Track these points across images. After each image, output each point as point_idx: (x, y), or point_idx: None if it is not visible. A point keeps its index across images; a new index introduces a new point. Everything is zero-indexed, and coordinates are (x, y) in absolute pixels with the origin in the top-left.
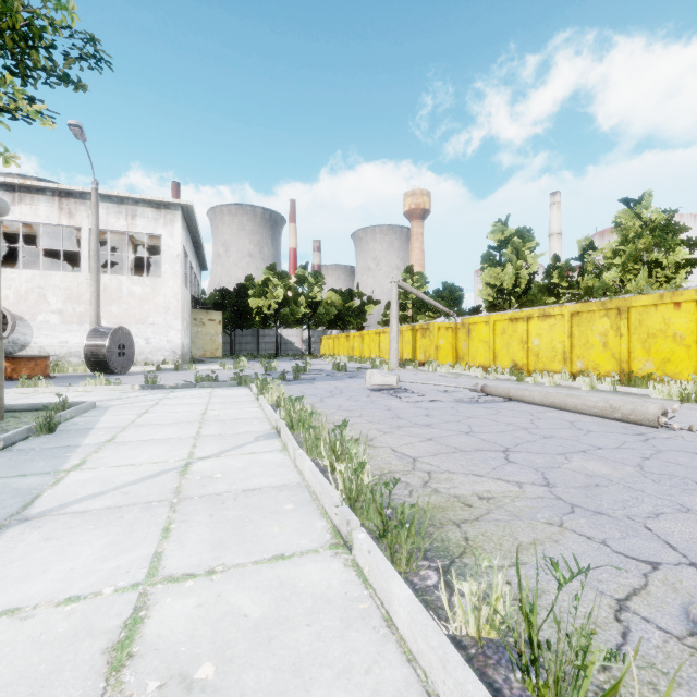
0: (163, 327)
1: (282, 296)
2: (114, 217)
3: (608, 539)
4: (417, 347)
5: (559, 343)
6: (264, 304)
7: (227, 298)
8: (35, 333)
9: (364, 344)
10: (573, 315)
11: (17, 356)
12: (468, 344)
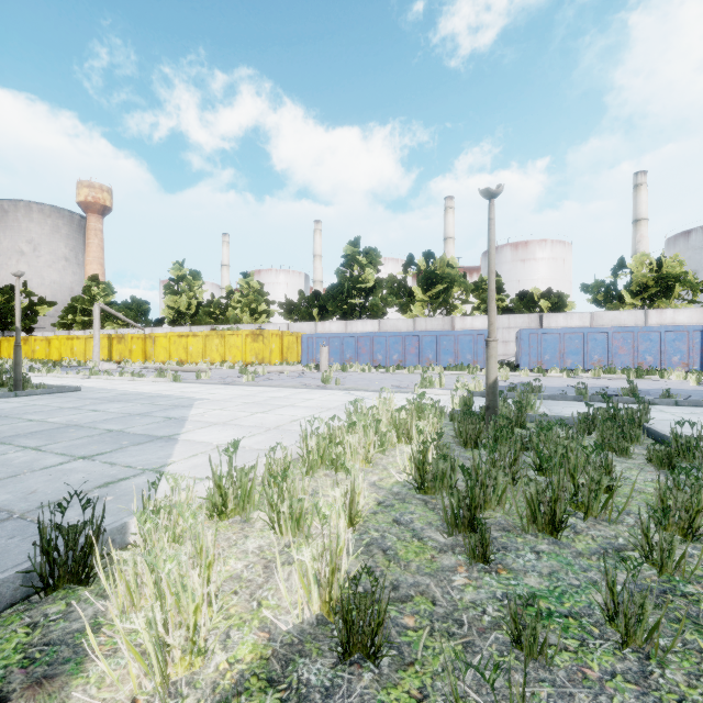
0: None
1: None
2: None
3: None
4: (114, 351)
5: (201, 349)
6: None
7: None
8: None
9: (52, 348)
10: (206, 336)
11: None
12: (154, 349)
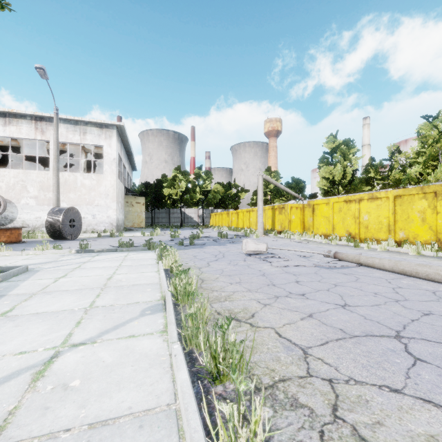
0: (104, 207)
1: (185, 187)
2: (72, 133)
3: None
4: (276, 221)
5: (384, 218)
6: (173, 192)
7: (149, 189)
8: (19, 212)
9: (239, 218)
10: (396, 197)
11: None
12: (313, 219)
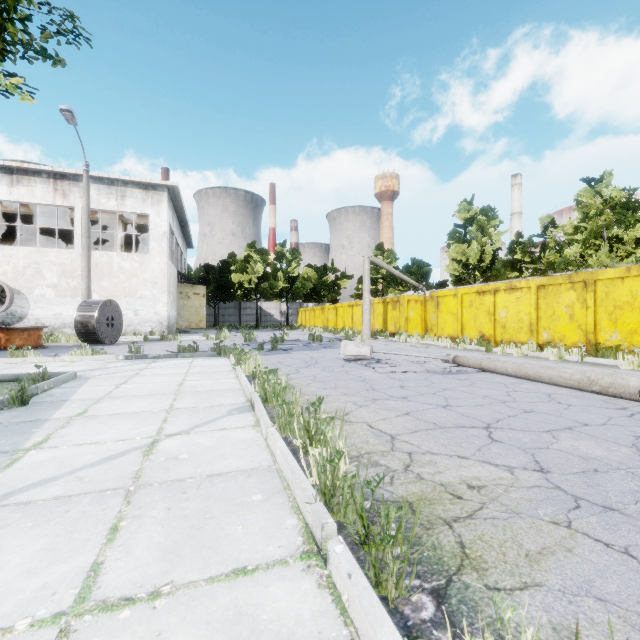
0: (151, 300)
1: (262, 272)
2: (105, 197)
3: (630, 547)
4: (388, 319)
5: (525, 315)
6: (245, 279)
7: (211, 274)
8: (32, 306)
9: (338, 316)
10: (539, 288)
11: (11, 327)
12: (437, 316)
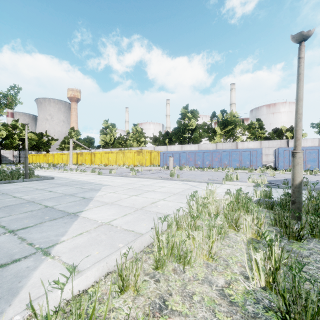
0: None
1: (5, 135)
2: None
3: None
4: (78, 159)
5: (114, 159)
6: None
7: None
8: None
9: (55, 158)
10: (117, 153)
11: None
12: (95, 159)
